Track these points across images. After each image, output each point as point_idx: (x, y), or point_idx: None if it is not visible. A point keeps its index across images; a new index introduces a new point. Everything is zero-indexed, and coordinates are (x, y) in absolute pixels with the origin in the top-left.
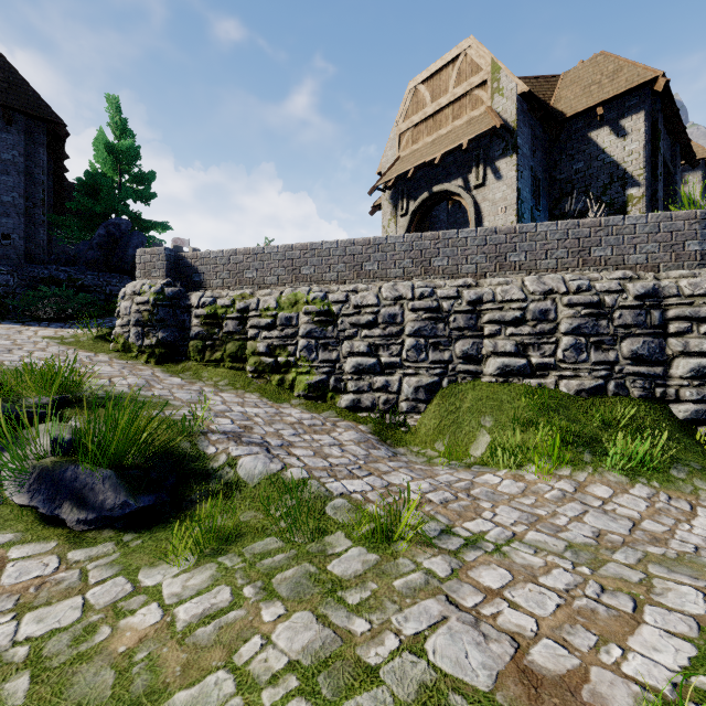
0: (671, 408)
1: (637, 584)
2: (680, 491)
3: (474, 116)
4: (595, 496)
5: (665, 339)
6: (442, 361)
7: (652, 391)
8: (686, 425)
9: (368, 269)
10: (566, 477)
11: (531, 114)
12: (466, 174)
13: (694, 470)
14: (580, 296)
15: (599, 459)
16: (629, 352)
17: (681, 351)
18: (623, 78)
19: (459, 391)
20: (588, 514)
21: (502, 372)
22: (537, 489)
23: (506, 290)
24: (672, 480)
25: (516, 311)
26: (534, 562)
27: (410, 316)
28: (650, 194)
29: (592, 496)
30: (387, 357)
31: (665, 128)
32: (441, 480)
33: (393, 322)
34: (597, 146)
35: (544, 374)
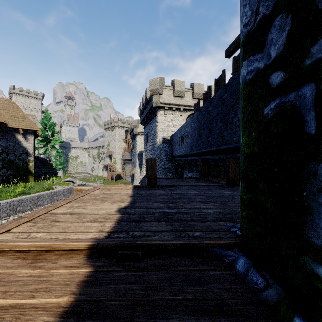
0: None
1: None
2: None
3: None
4: None
5: None
6: None
7: None
8: None
9: None
10: None
11: (1, 127)
12: None
13: None
14: None
15: None
16: None
17: None
18: (27, 123)
19: None
20: None
21: None
22: None
23: None
24: None
25: None
26: None
27: None
28: (33, 159)
29: None
30: None
31: None
32: None
33: None
34: (18, 139)
35: None
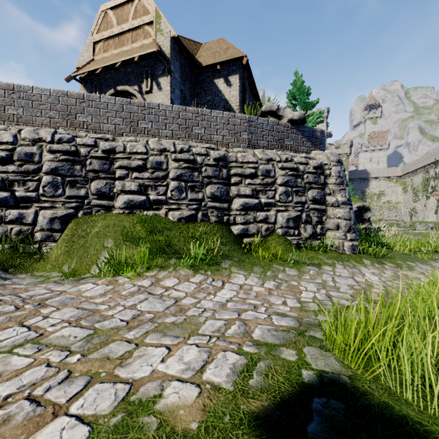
0: (231, 228)
1: (116, 359)
2: (221, 275)
3: (145, 43)
4: (163, 287)
5: (230, 187)
6: (79, 196)
7: (222, 218)
8: (238, 237)
9: (12, 113)
10: (151, 276)
11: (180, 54)
12: (140, 82)
13: (234, 262)
14: (182, 154)
15: (180, 261)
16: (210, 193)
17: (236, 194)
18: (230, 53)
19: (91, 220)
20: (146, 301)
21: (128, 205)
22: (121, 288)
23: (134, 145)
24: (220, 269)
25: (140, 161)
26: (16, 365)
27: (48, 156)
28: None
29: (161, 287)
30: (23, 192)
31: (251, 92)
32: (25, 295)
33: (30, 161)
34: (218, 88)
35: (159, 207)
